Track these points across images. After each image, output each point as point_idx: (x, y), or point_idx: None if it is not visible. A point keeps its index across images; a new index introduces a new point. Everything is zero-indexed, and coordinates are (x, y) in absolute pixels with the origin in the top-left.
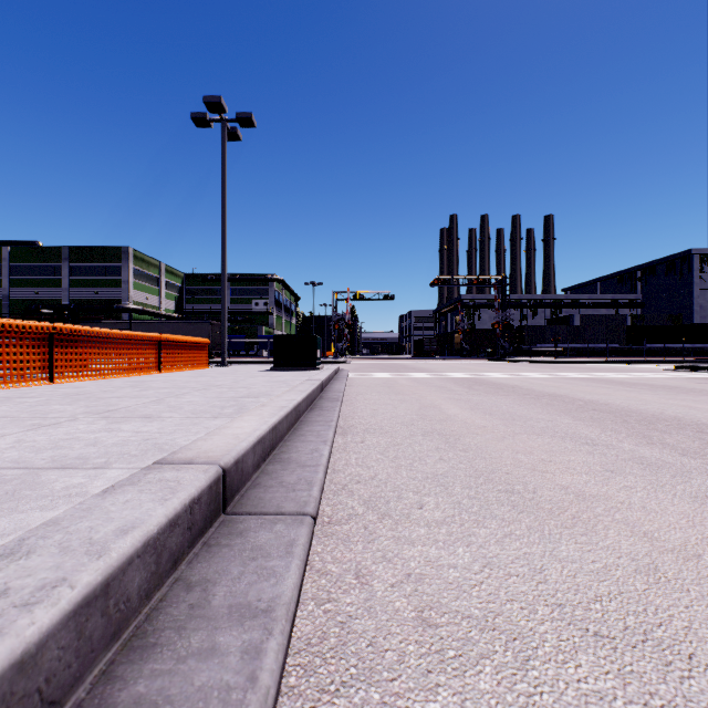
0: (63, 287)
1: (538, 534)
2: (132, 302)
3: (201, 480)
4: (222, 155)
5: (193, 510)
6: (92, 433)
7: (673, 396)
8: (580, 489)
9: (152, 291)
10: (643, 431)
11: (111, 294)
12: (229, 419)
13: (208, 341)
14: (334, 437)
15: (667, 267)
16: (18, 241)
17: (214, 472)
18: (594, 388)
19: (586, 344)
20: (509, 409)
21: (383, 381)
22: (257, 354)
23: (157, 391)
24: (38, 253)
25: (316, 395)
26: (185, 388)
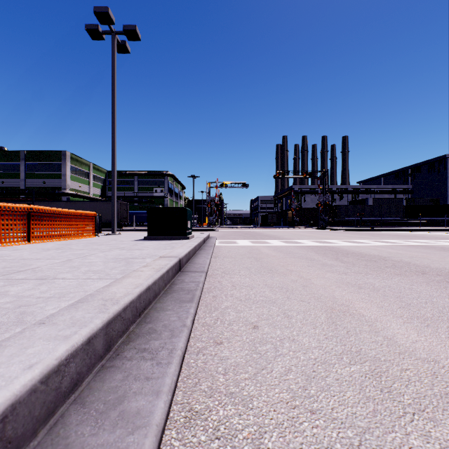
0: (21, 178)
1: None
2: (69, 189)
3: None
4: (112, 61)
5: None
6: None
7: None
8: None
9: (83, 182)
10: None
11: (54, 183)
12: None
13: (94, 213)
14: None
15: (429, 166)
16: None
17: None
18: None
19: (378, 218)
20: None
21: (247, 249)
22: None
23: None
24: (3, 155)
25: (163, 286)
26: None
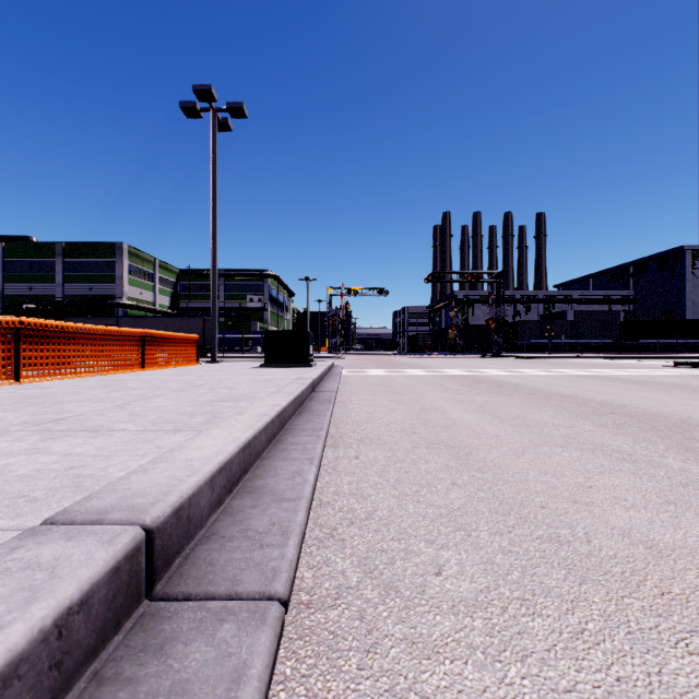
0: (57, 282)
1: (623, 632)
2: (126, 298)
3: (96, 564)
4: (213, 146)
5: (66, 628)
6: (7, 456)
7: (689, 396)
8: (647, 535)
9: (146, 287)
10: (682, 442)
11: (105, 290)
12: (193, 433)
13: (197, 337)
14: (323, 450)
15: (659, 263)
16: (11, 237)
17: (126, 542)
18: (601, 387)
19: (580, 340)
20: (519, 413)
21: (378, 378)
22: (251, 350)
23: (128, 392)
24: (31, 249)
25: (306, 396)
26: (161, 389)
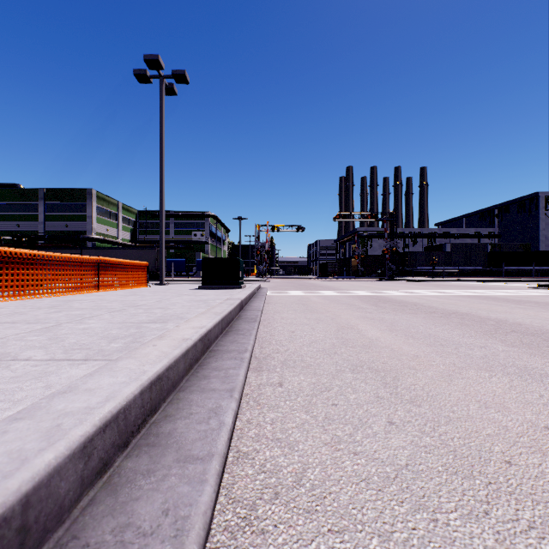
0: (40, 220)
1: None
2: (95, 233)
3: None
4: (161, 106)
5: None
6: None
7: None
8: None
9: (111, 224)
10: None
11: (78, 227)
12: (100, 364)
13: (146, 263)
14: (246, 376)
15: (519, 206)
16: (3, 184)
17: None
18: (489, 306)
19: (456, 267)
20: (428, 331)
21: (297, 298)
22: (195, 274)
23: (69, 312)
24: (19, 194)
25: (235, 315)
26: (101, 309)
